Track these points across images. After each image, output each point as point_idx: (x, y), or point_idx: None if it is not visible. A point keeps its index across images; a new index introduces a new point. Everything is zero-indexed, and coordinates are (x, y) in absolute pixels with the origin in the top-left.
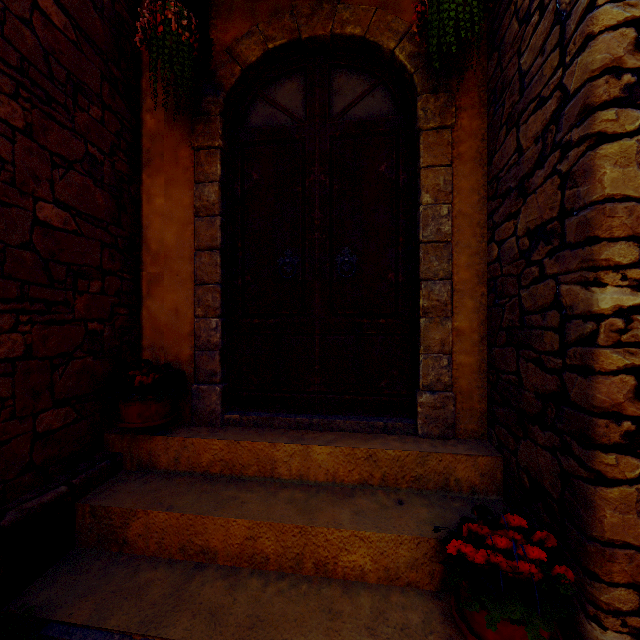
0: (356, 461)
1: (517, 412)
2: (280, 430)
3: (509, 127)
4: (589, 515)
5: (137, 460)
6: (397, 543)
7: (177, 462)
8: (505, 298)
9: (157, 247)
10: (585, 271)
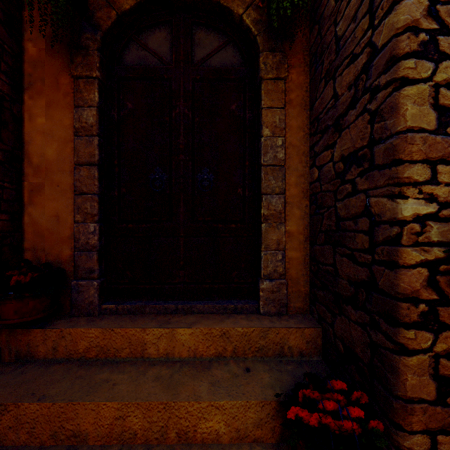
0: (213, 338)
1: (334, 294)
2: (150, 316)
3: (327, 80)
4: (395, 379)
5: (15, 352)
6: (246, 408)
7: (55, 351)
8: (324, 208)
9: (38, 161)
10: (391, 186)
